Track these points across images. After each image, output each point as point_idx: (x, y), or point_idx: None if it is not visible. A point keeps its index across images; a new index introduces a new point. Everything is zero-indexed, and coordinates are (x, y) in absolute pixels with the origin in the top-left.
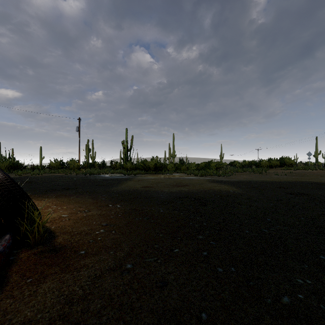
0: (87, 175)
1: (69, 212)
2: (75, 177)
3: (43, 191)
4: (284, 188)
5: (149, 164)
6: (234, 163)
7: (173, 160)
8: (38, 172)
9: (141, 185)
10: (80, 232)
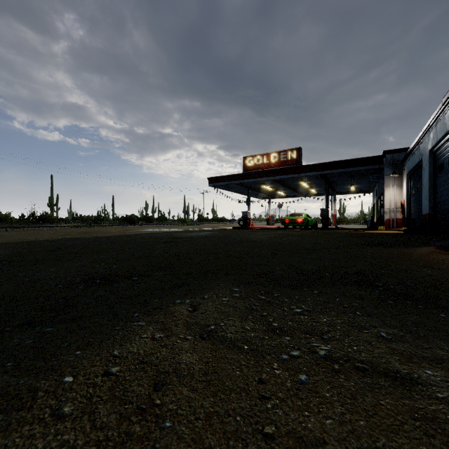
0: None
1: None
2: None
3: None
4: None
5: None
6: None
7: None
8: None
9: None
10: None
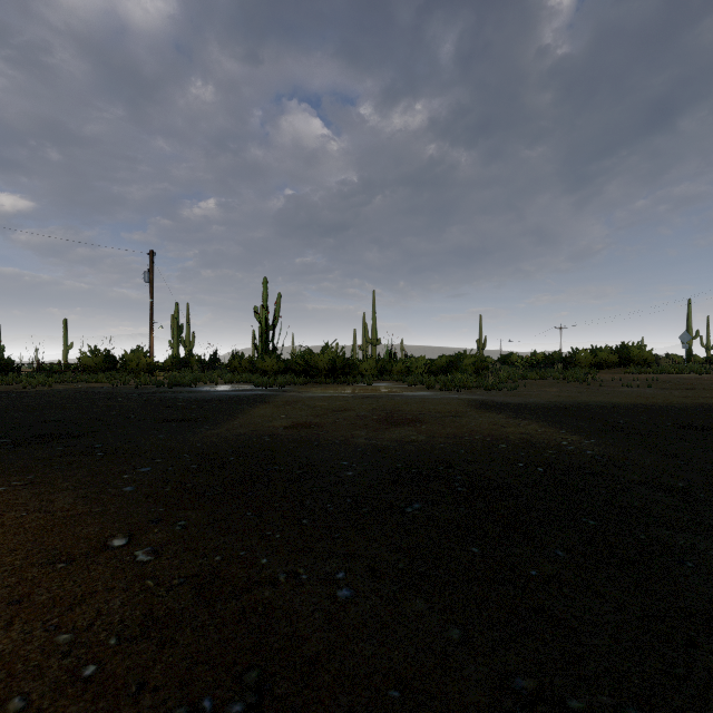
0: (163, 387)
1: None
2: (127, 394)
3: None
4: (701, 430)
5: (316, 360)
6: (510, 358)
7: (373, 351)
8: (42, 381)
9: (288, 420)
10: None
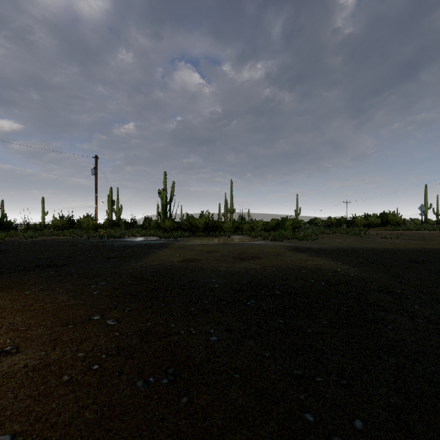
0: (104, 238)
1: None
2: (83, 242)
3: None
4: (421, 263)
5: (196, 222)
6: (315, 220)
7: (231, 216)
8: (31, 235)
9: (180, 257)
10: None
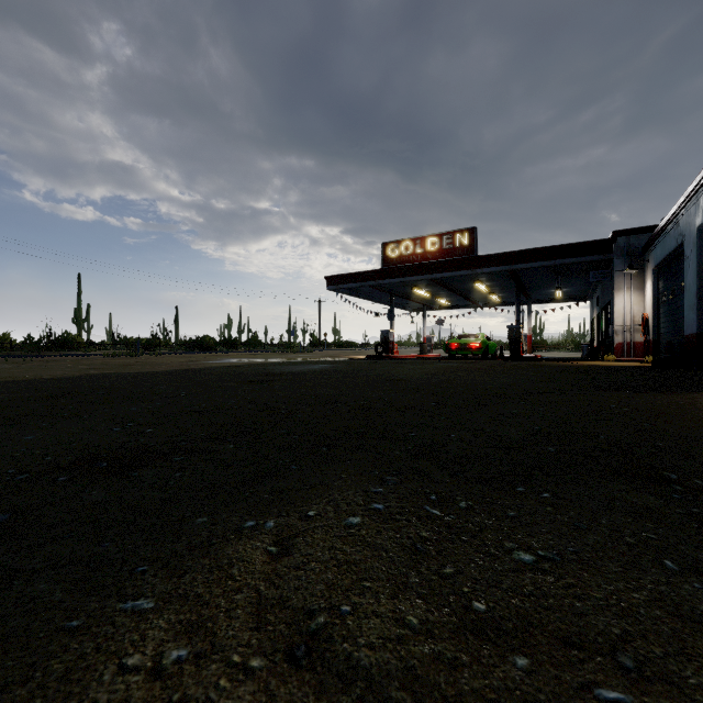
0: None
1: None
2: None
3: None
4: None
5: None
6: None
7: None
8: None
9: None
10: None
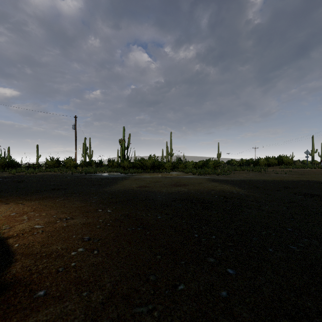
0: (82, 174)
1: (46, 220)
2: (70, 176)
3: (30, 192)
4: (289, 188)
5: (146, 162)
6: (231, 161)
7: (170, 158)
8: (32, 171)
9: (137, 185)
10: (50, 253)
